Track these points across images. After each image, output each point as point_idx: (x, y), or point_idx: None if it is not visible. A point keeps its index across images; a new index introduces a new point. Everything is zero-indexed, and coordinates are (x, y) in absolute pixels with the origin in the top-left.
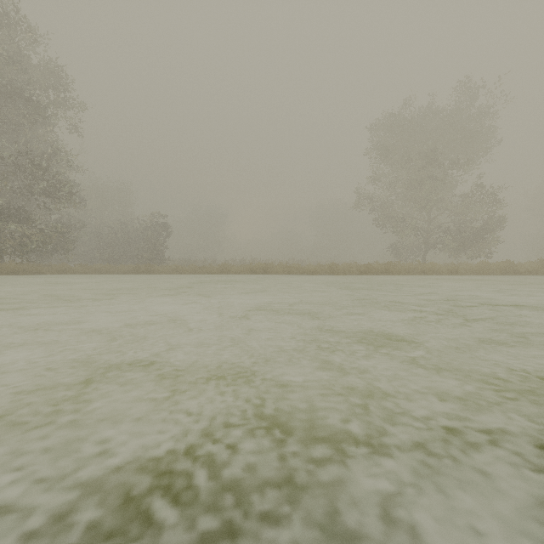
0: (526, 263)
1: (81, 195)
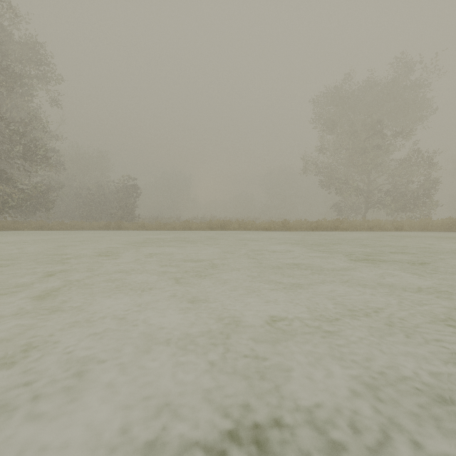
0: None
1: (60, 160)
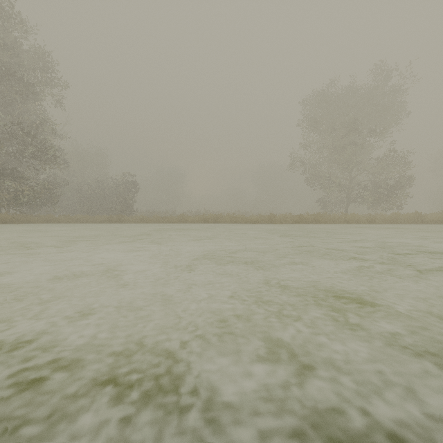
0: (432, 214)
1: (64, 159)
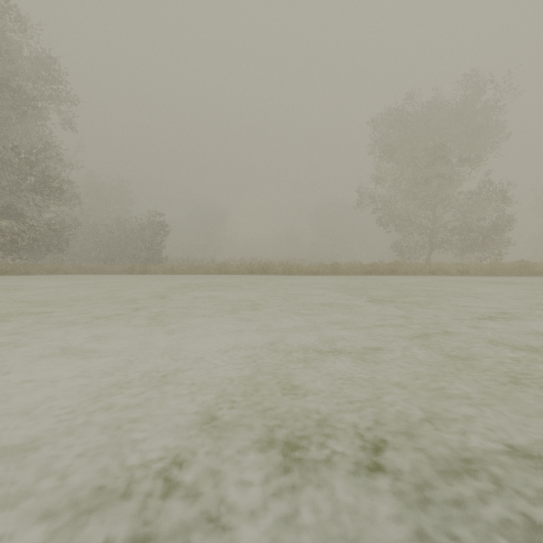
0: (542, 263)
1: (75, 193)
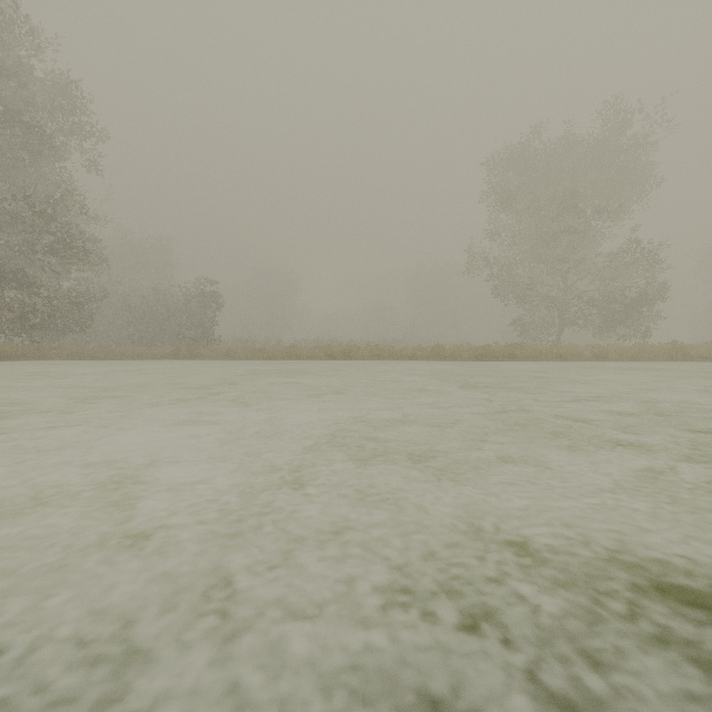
0: (700, 345)
1: (102, 255)
